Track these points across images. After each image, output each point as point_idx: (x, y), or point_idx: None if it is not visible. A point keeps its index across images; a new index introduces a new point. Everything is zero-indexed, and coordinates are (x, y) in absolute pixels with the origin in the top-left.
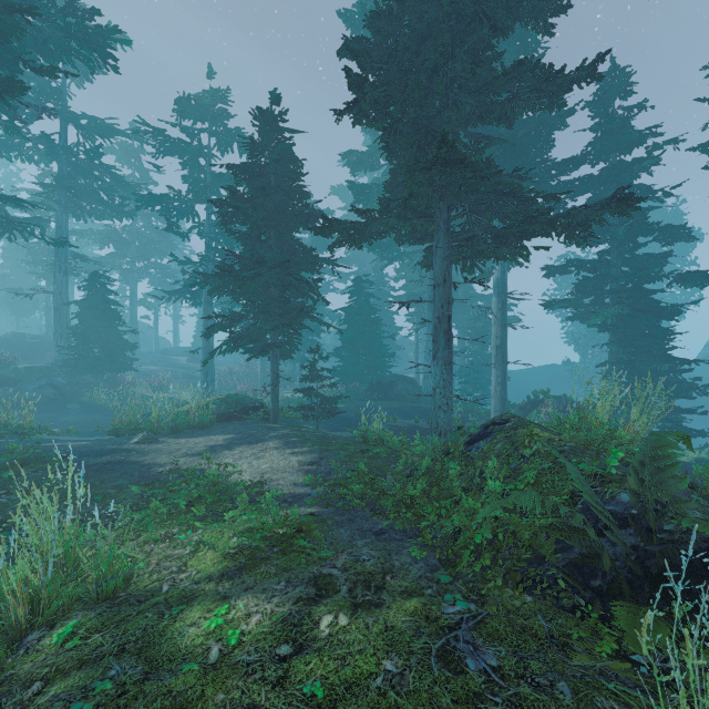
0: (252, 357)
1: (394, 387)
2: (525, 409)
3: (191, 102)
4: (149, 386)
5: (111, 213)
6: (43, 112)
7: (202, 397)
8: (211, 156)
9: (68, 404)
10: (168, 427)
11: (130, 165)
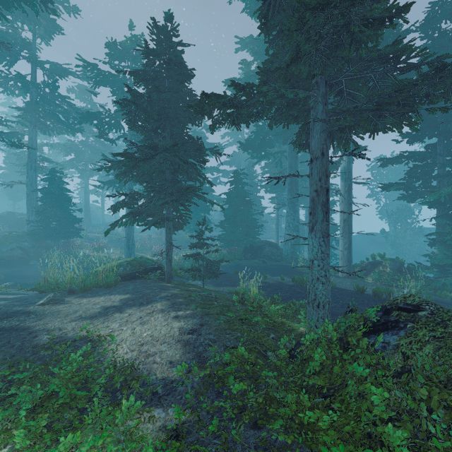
0: (146, 228)
1: (263, 249)
2: (366, 268)
3: (117, 46)
4: (91, 248)
5: (67, 129)
6: (19, 59)
7: (125, 256)
8: (131, 85)
9: (30, 261)
10: (78, 287)
11: (84, 100)
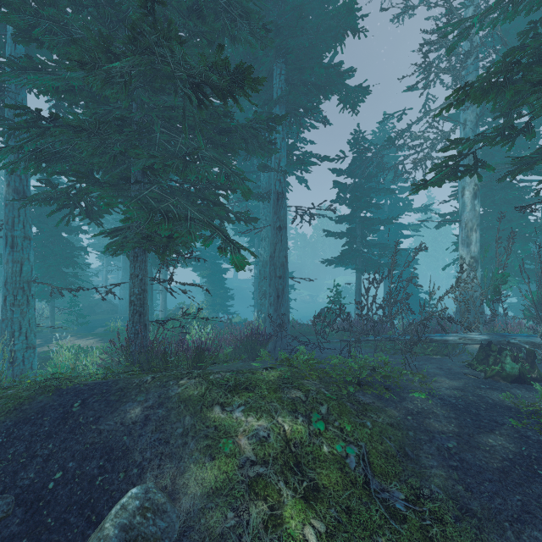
0: (49, 300)
1: (100, 306)
2: (175, 311)
3: None
4: None
5: None
6: None
7: None
8: None
9: None
10: None
11: None
